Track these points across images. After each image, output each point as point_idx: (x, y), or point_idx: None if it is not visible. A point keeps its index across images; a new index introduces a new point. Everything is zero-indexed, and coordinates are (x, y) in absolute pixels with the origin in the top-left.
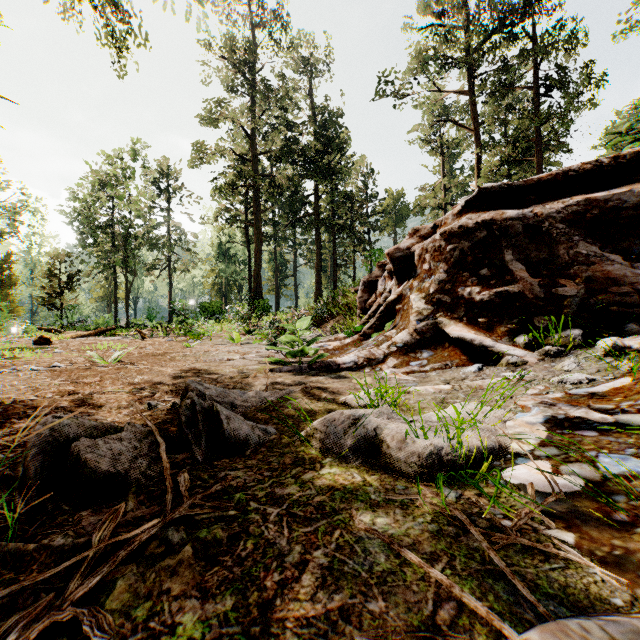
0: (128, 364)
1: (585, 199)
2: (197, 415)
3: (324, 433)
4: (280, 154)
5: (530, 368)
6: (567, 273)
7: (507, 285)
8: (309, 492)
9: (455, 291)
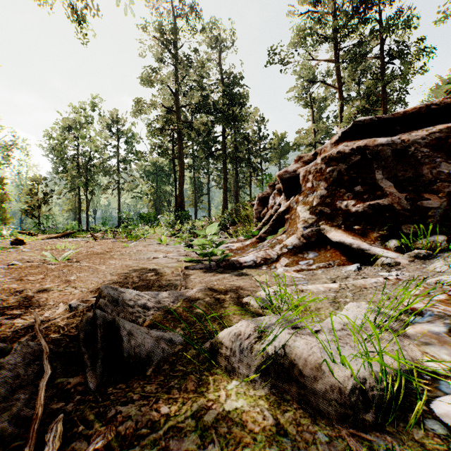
0: (74, 262)
1: (446, 127)
2: (97, 331)
3: (229, 349)
4: (197, 106)
5: (403, 268)
6: (430, 189)
7: (378, 199)
8: (211, 448)
9: (334, 204)
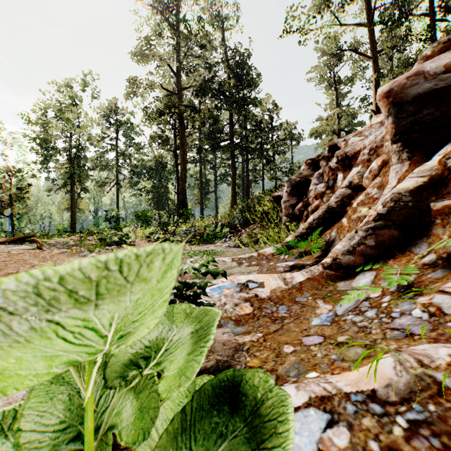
0: None
1: None
2: None
3: None
4: (202, 88)
5: None
6: None
7: None
8: None
9: None
